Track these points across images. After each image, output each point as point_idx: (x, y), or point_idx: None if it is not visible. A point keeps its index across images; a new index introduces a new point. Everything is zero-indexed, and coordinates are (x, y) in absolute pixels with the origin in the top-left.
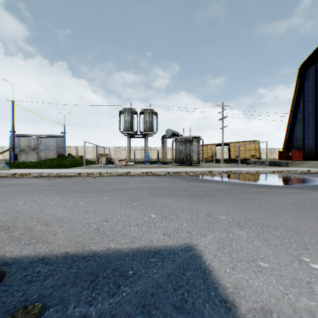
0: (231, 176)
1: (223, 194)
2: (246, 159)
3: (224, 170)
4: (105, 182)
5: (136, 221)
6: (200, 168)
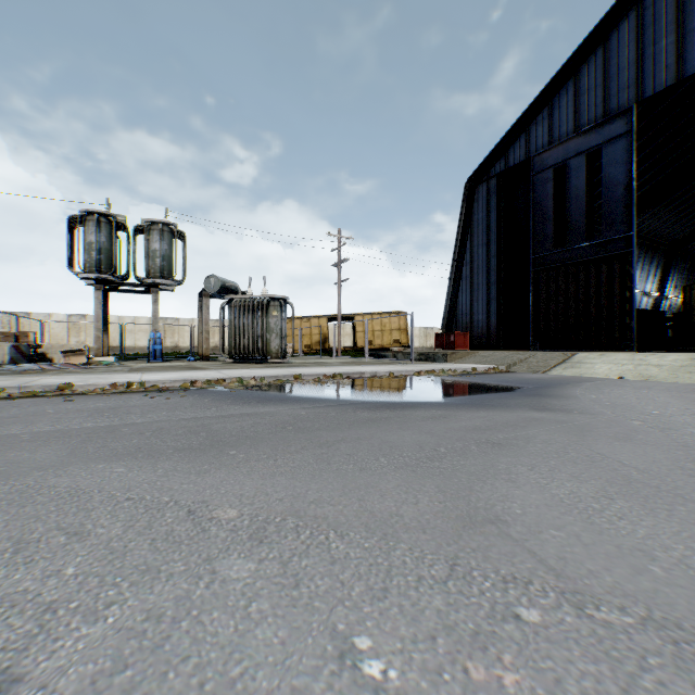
0: (339, 385)
1: (289, 432)
2: (385, 349)
3: (330, 371)
4: None
5: None
6: (280, 369)
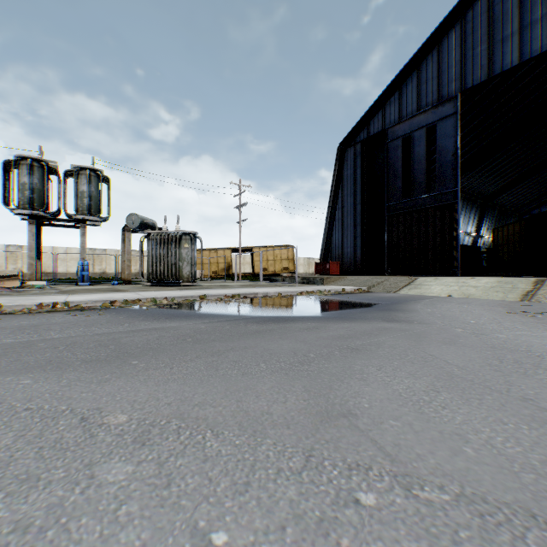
0: (236, 304)
1: (188, 344)
2: (277, 274)
3: (230, 292)
4: None
5: None
6: (190, 291)
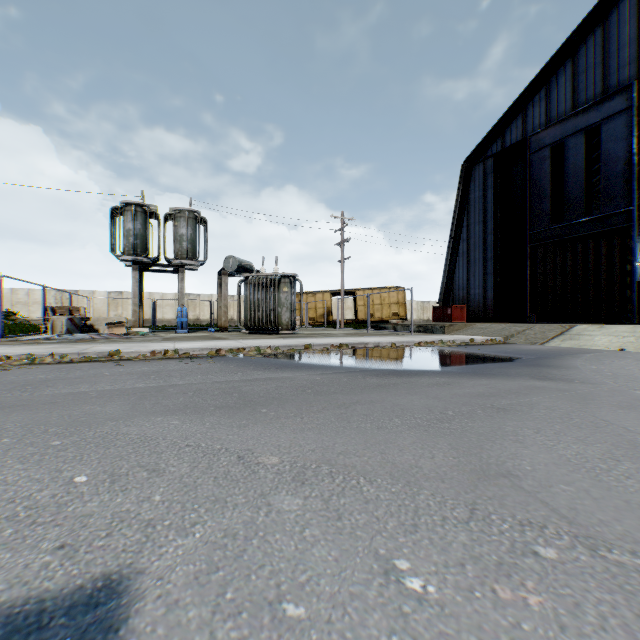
0: (346, 354)
1: (309, 395)
2: (384, 321)
3: (336, 342)
4: (28, 380)
5: (2, 509)
6: (292, 339)
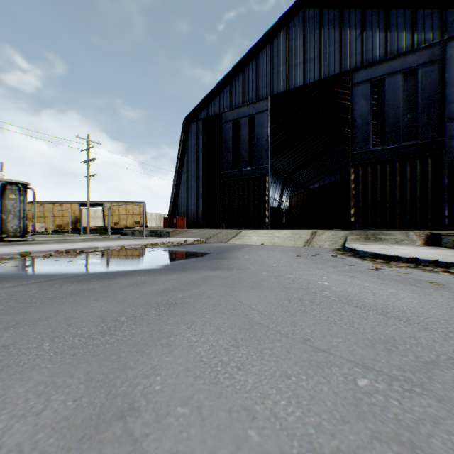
0: (68, 260)
1: None
2: (129, 228)
3: (64, 247)
4: None
5: None
6: (12, 247)
